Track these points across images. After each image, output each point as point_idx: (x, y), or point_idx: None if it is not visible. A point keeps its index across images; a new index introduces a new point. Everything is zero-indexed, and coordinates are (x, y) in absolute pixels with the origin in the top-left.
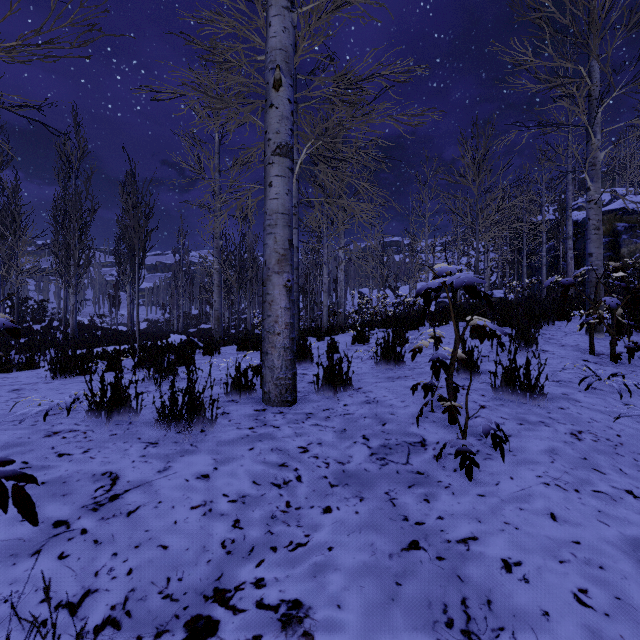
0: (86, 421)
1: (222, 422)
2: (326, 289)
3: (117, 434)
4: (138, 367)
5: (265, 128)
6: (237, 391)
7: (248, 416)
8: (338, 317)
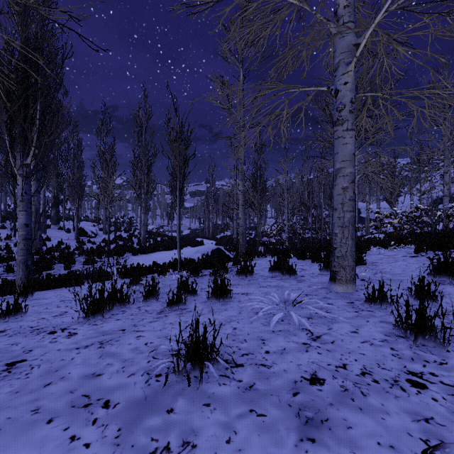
0: None
1: None
2: None
3: None
4: (172, 304)
5: None
6: None
7: None
8: None
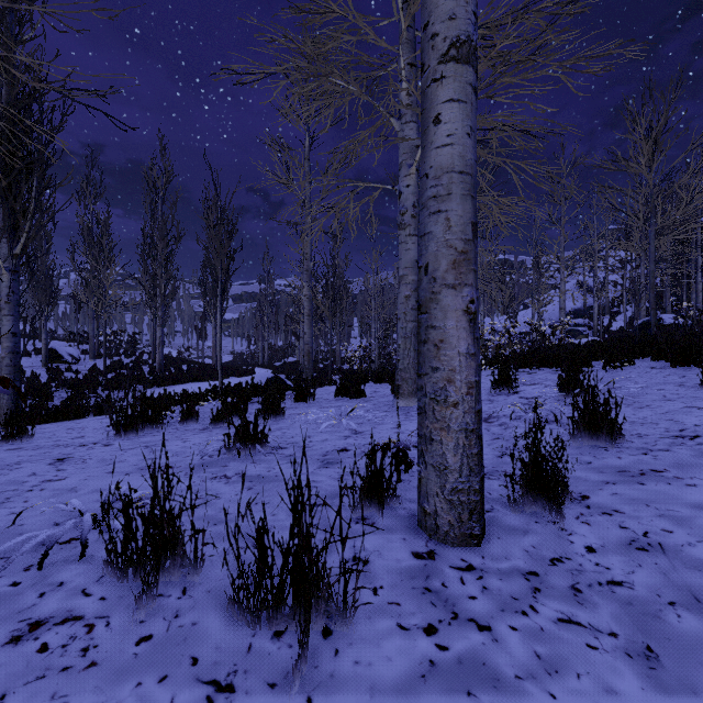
0: (105, 581)
1: (360, 597)
2: None
3: (152, 638)
4: (217, 421)
5: (423, 19)
6: (369, 500)
7: (407, 577)
8: None
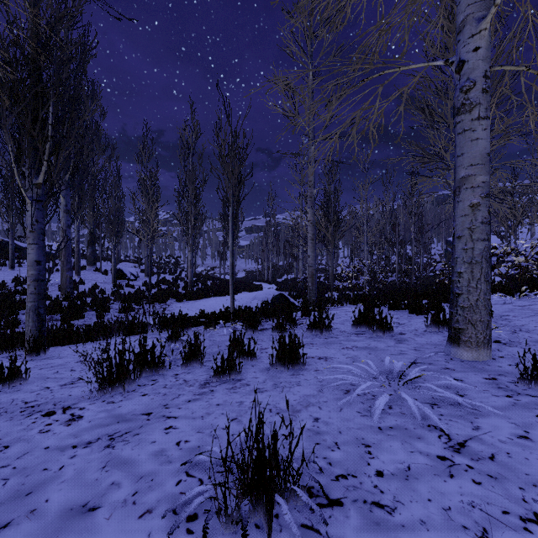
0: None
1: None
2: None
3: None
4: (222, 372)
5: None
6: None
7: None
8: None
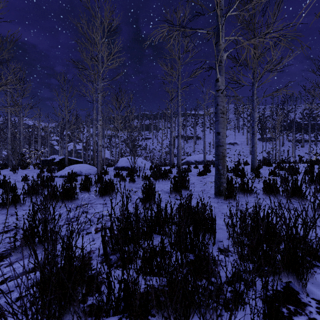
0: None
1: None
2: None
3: None
4: None
5: None
6: None
7: None
8: None
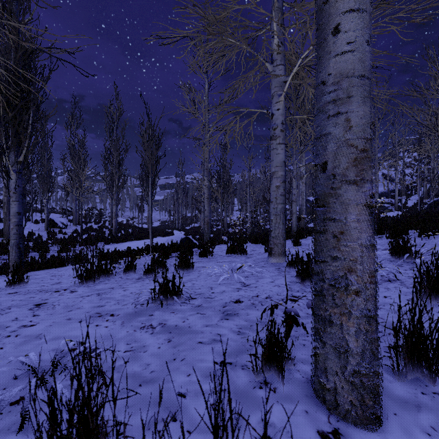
0: None
1: None
2: (295, 199)
3: None
4: (148, 273)
5: None
6: (269, 364)
7: None
8: (300, 221)
